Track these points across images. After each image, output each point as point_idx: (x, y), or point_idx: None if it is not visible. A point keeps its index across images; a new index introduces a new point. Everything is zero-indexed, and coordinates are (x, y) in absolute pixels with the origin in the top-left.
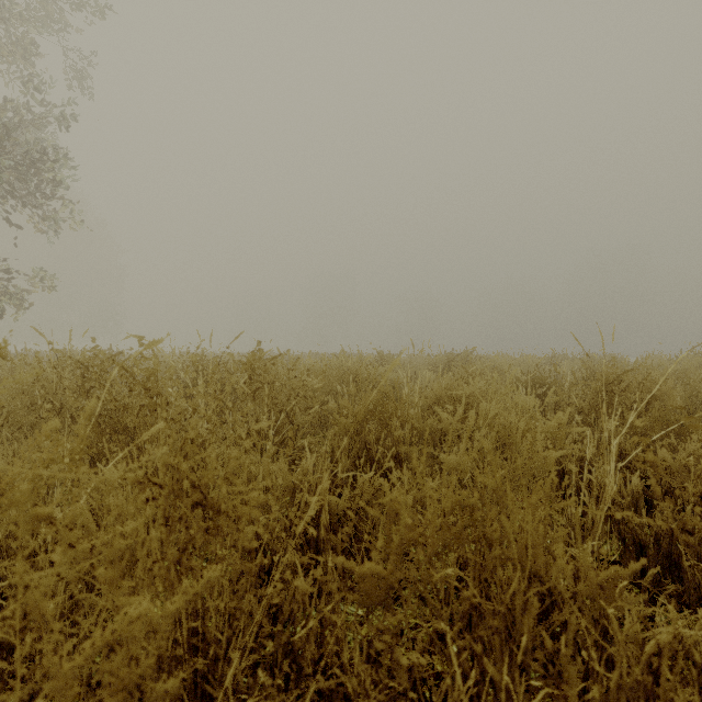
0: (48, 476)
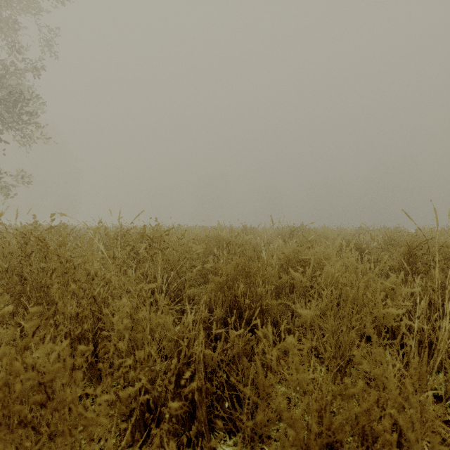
0: None
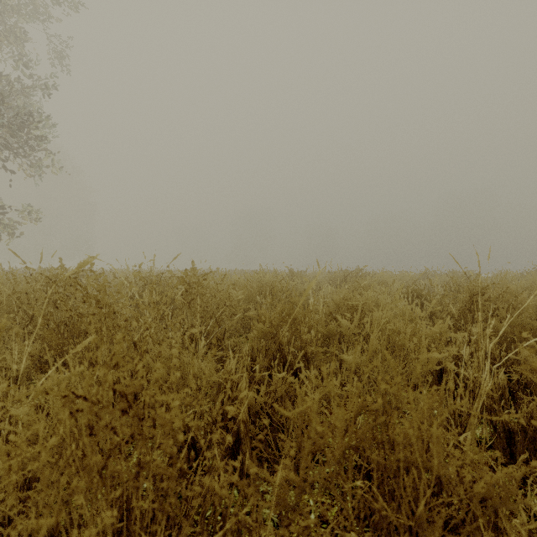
0: (17, 373)
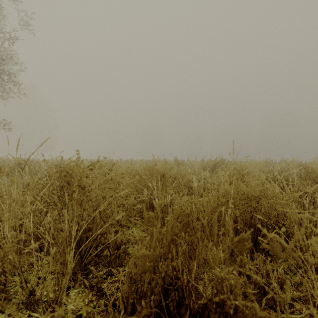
0: None
